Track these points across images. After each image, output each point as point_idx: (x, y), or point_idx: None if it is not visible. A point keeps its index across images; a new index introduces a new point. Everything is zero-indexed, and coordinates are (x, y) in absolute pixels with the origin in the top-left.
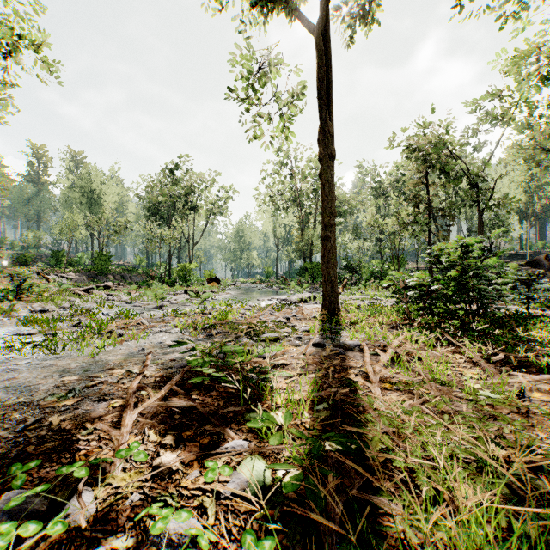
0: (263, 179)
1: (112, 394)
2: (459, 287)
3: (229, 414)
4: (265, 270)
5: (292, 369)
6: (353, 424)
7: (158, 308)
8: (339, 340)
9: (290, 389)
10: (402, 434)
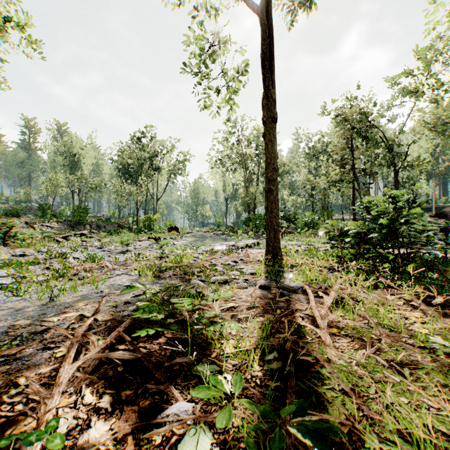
0: (214, 145)
1: (59, 341)
2: (390, 234)
3: (175, 366)
4: (217, 220)
5: (240, 312)
6: (307, 378)
7: (123, 252)
8: (283, 282)
9: (239, 335)
10: (361, 392)
